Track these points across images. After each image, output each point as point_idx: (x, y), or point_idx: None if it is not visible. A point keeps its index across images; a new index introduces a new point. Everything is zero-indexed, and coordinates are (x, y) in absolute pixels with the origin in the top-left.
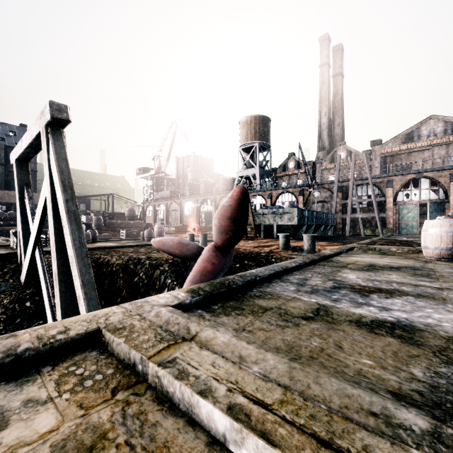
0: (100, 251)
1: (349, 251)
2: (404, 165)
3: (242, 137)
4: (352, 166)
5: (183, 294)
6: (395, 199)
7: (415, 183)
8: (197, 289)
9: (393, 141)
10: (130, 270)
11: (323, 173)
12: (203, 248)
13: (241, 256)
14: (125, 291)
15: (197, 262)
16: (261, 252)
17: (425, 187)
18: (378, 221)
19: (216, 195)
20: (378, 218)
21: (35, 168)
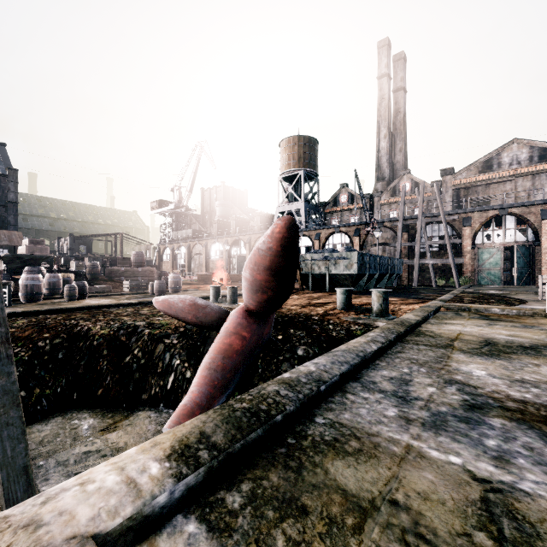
0: (83, 313)
1: (435, 313)
2: (481, 199)
3: (283, 163)
4: (421, 200)
5: (156, 470)
6: (473, 242)
7: (496, 222)
8: (195, 440)
9: (467, 170)
10: (120, 344)
11: (382, 208)
12: (228, 313)
13: (285, 321)
14: (110, 378)
15: (218, 335)
16: (312, 314)
17: (511, 226)
18: (453, 269)
19: (250, 234)
20: (453, 264)
21: (16, 199)
